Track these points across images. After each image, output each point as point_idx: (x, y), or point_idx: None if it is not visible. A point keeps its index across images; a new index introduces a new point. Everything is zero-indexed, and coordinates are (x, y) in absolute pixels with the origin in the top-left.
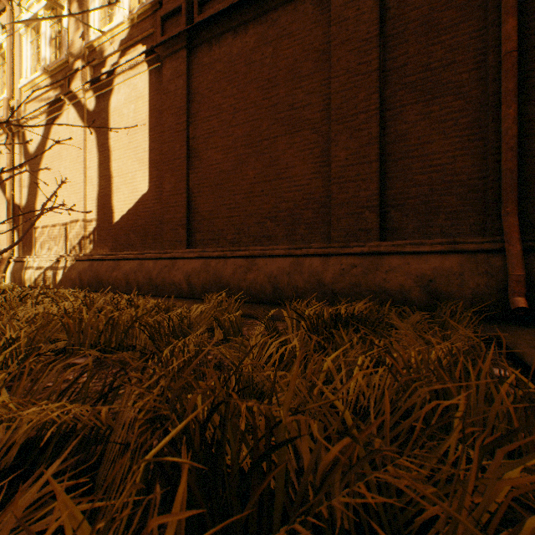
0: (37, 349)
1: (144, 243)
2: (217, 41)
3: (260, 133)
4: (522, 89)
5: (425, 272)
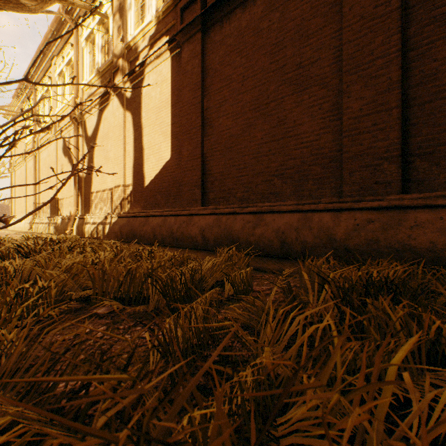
0: (70, 295)
1: (167, 202)
2: (227, 18)
3: (267, 96)
4: None
5: None
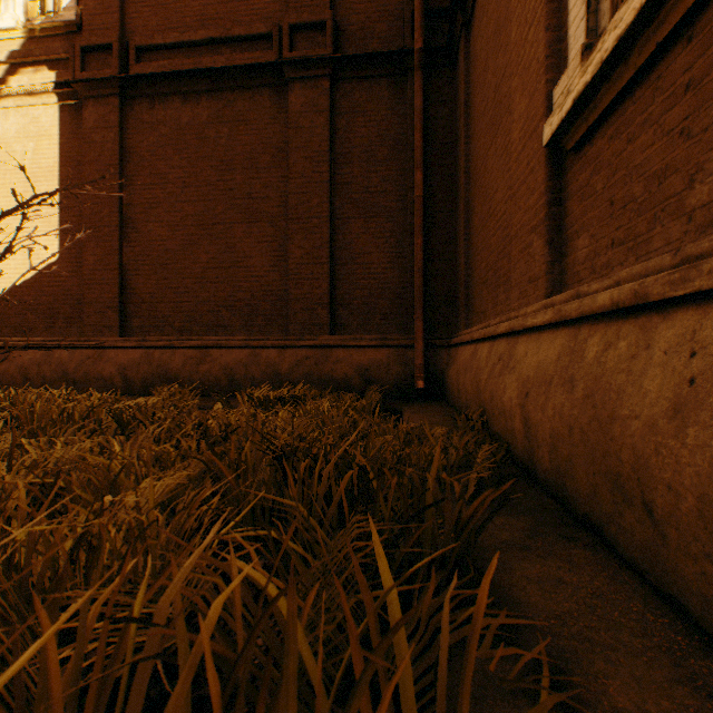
0: None
1: (51, 327)
2: (162, 100)
3: (215, 215)
4: (428, 225)
5: (364, 363)
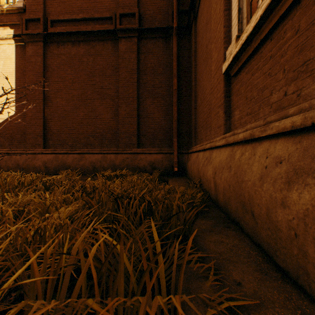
0: None
1: (11, 144)
2: (63, 44)
3: (86, 95)
4: (179, 101)
5: (152, 160)
